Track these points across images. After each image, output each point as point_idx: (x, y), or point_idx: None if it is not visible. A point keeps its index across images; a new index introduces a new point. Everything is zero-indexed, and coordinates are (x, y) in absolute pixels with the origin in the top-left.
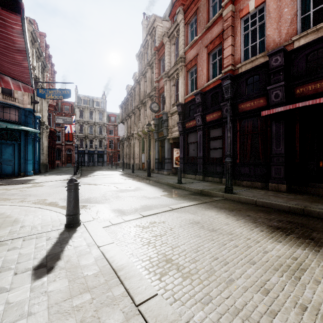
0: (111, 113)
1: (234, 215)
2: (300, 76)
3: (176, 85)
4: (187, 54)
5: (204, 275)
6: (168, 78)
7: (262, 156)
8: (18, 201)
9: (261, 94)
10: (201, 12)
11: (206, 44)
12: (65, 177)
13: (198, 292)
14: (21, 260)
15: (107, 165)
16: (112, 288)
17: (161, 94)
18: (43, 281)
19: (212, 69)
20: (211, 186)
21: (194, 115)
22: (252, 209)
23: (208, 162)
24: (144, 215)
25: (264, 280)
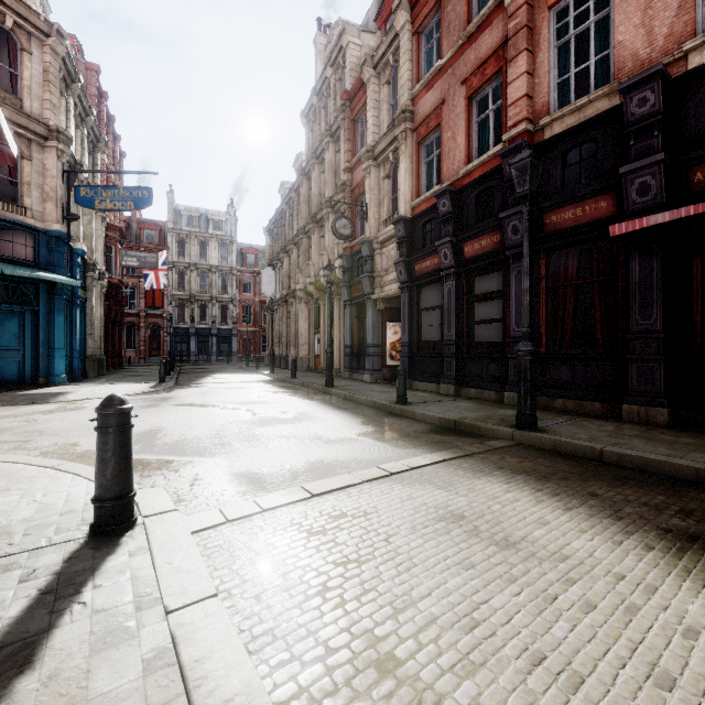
0: (247, 247)
1: (554, 492)
2: (704, 140)
3: (393, 176)
4: (418, 104)
5: None
6: (375, 162)
7: (603, 338)
8: (8, 447)
9: (602, 188)
10: (451, 2)
11: (464, 76)
12: (138, 389)
13: None
14: None
15: (238, 360)
16: None
17: (357, 199)
18: None
19: (479, 134)
20: (479, 412)
21: (435, 244)
22: (596, 475)
23: (468, 353)
24: (315, 491)
25: None
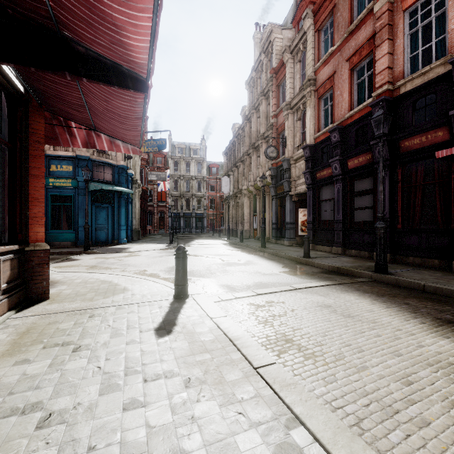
0: (212, 163)
1: (384, 301)
2: None
3: (303, 118)
4: (318, 74)
5: (331, 359)
6: (291, 111)
7: (442, 218)
8: (120, 270)
9: (439, 123)
10: (339, 10)
11: (348, 56)
12: (160, 247)
13: (321, 372)
14: (142, 322)
15: (207, 232)
16: (229, 353)
17: (280, 133)
18: (166, 340)
19: (358, 91)
20: (354, 263)
21: (329, 161)
22: (414, 296)
23: (350, 228)
24: (259, 293)
25: (409, 373)
